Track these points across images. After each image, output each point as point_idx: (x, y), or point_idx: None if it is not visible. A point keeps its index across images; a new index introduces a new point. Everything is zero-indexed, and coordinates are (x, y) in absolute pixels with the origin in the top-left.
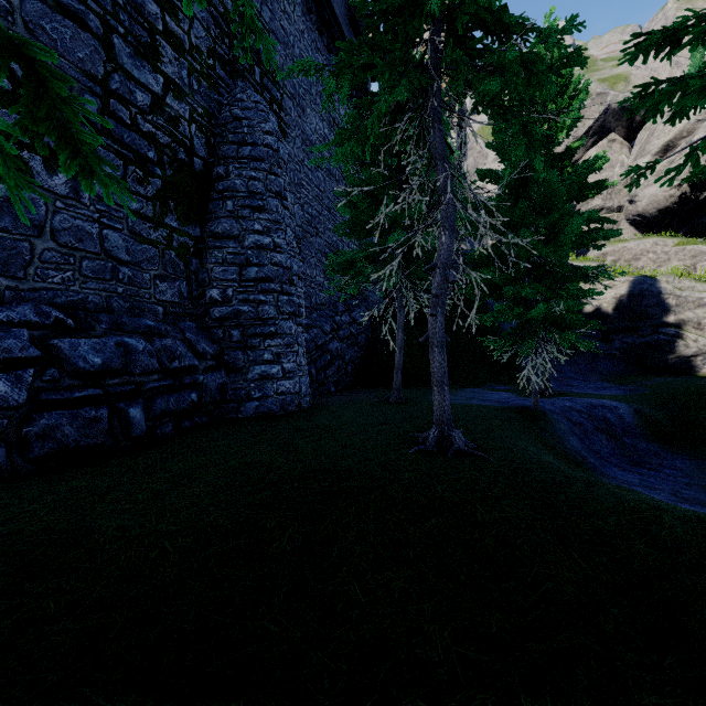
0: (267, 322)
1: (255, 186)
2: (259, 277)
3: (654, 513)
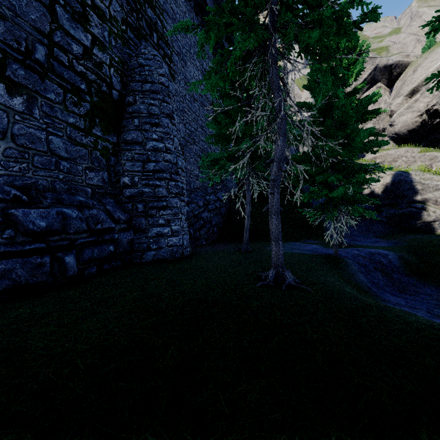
0: (161, 199)
1: (153, 110)
2: (156, 169)
3: (432, 332)
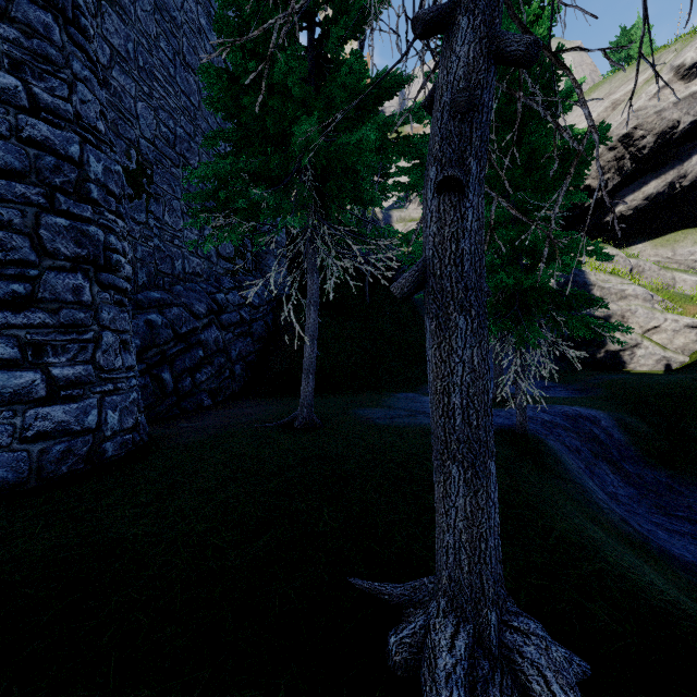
0: (2, 270)
1: None
2: None
3: None
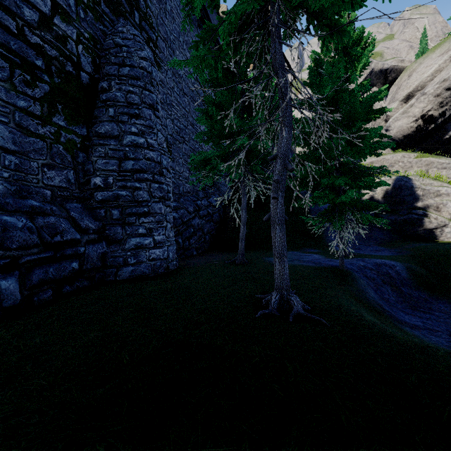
0: (141, 204)
1: (132, 98)
2: (135, 168)
3: None
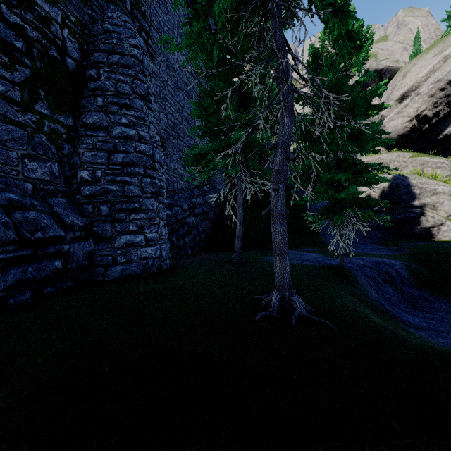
0: (132, 199)
1: (122, 88)
2: (125, 162)
3: None
